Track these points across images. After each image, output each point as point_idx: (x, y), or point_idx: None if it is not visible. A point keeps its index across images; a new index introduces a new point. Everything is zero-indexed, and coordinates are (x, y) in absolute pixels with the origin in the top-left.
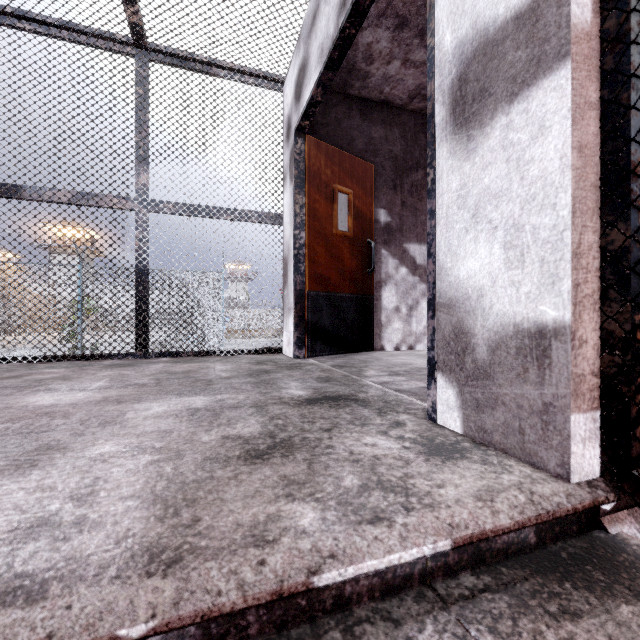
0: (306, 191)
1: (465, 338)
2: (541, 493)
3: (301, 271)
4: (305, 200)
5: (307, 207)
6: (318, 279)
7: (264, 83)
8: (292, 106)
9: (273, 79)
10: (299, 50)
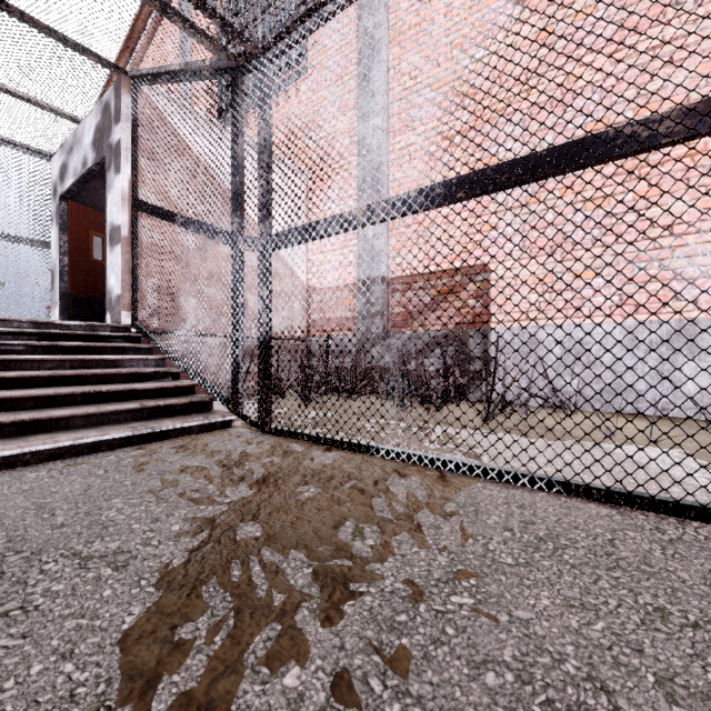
0: (69, 233)
1: (112, 300)
2: (112, 324)
3: (65, 281)
4: (68, 239)
5: (69, 243)
6: (78, 287)
7: (35, 154)
8: (58, 180)
9: (42, 153)
10: (63, 153)
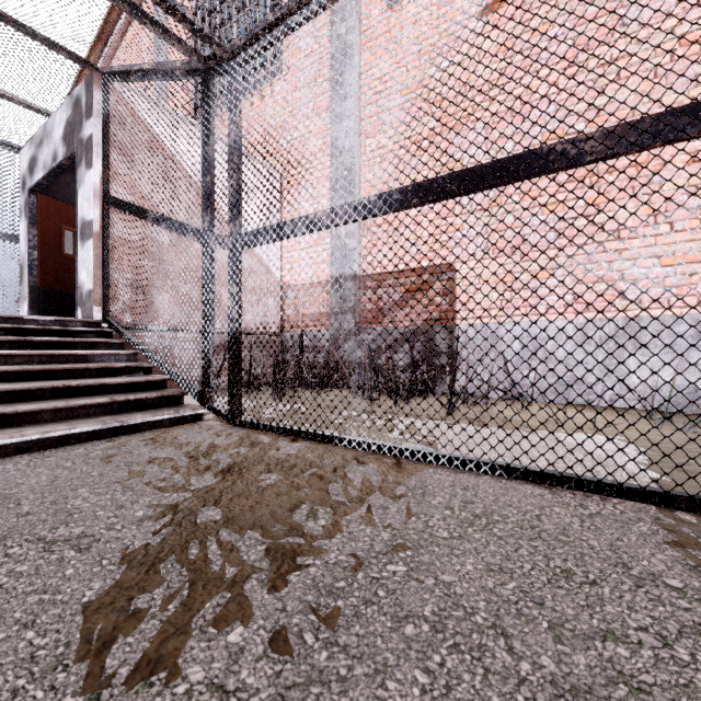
0: (38, 227)
1: (83, 295)
2: (83, 319)
3: (34, 275)
4: (37, 232)
5: (39, 237)
6: (48, 281)
7: (2, 146)
8: (27, 173)
9: (11, 146)
10: (32, 146)
